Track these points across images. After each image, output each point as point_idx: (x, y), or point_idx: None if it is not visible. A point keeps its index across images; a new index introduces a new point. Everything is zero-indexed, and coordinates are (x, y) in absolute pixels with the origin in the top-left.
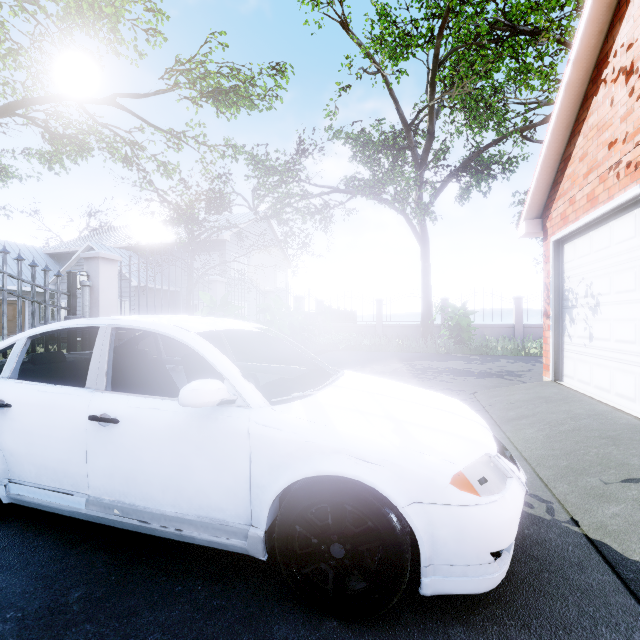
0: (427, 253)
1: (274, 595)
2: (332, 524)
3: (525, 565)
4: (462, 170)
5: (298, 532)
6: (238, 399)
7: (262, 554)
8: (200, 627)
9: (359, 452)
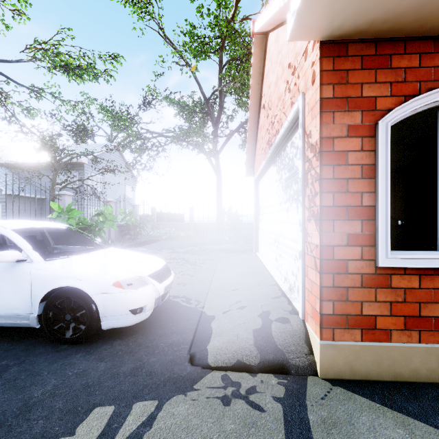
0: (220, 179)
1: (43, 342)
2: (66, 306)
3: (166, 322)
4: (236, 131)
5: (54, 313)
6: (28, 259)
7: (36, 324)
8: (0, 354)
9: (78, 276)
